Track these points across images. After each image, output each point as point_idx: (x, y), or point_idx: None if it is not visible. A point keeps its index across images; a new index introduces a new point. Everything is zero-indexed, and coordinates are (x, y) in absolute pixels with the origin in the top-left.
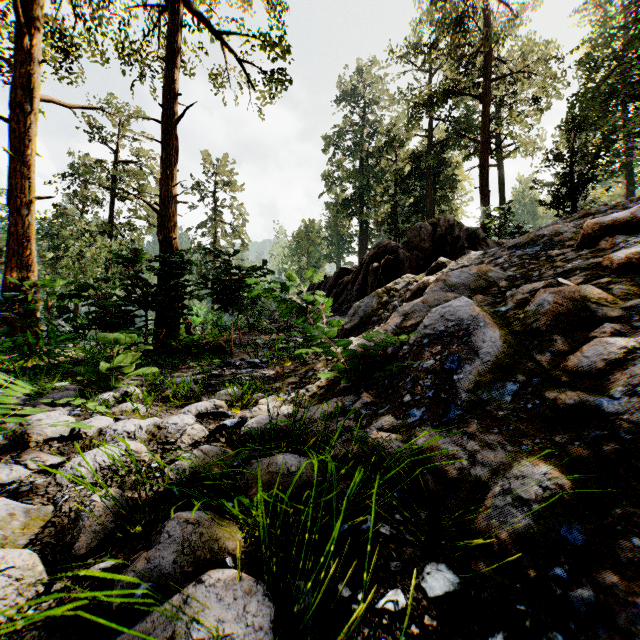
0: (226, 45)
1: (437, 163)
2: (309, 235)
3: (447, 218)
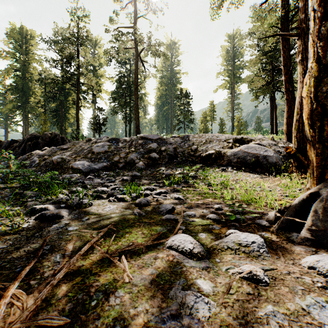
0: None
1: (67, 96)
2: None
3: (55, 133)
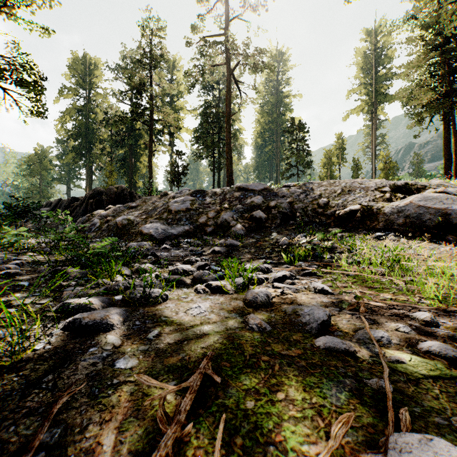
0: (8, 93)
1: (137, 138)
2: (42, 161)
3: (122, 186)
